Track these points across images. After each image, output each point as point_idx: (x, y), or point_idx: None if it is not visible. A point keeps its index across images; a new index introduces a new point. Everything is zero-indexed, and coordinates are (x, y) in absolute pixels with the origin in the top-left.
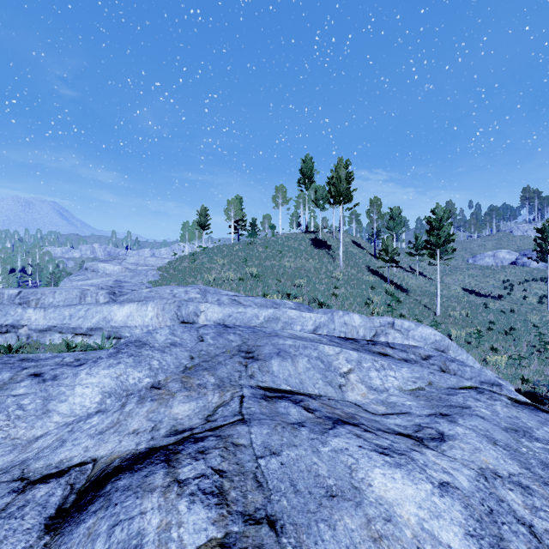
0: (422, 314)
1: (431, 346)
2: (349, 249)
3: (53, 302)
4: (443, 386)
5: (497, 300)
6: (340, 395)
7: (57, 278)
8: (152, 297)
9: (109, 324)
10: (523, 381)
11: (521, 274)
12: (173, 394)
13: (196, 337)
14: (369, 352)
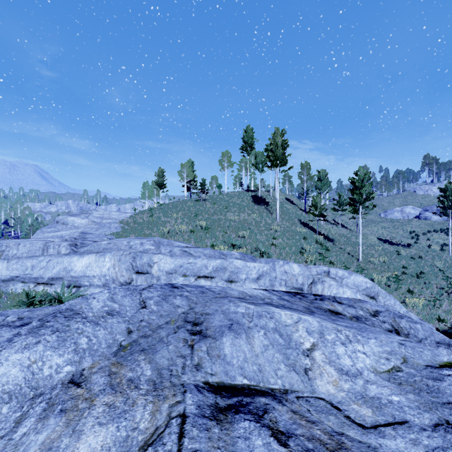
0: (347, 260)
1: (362, 293)
2: (284, 205)
3: (17, 253)
4: (419, 363)
5: (407, 248)
6: (309, 386)
7: (35, 229)
8: (110, 248)
9: (69, 274)
10: (439, 321)
11: (424, 226)
12: (93, 398)
13: (137, 302)
14: (320, 310)
